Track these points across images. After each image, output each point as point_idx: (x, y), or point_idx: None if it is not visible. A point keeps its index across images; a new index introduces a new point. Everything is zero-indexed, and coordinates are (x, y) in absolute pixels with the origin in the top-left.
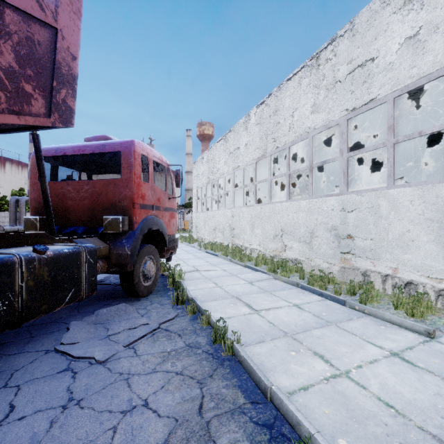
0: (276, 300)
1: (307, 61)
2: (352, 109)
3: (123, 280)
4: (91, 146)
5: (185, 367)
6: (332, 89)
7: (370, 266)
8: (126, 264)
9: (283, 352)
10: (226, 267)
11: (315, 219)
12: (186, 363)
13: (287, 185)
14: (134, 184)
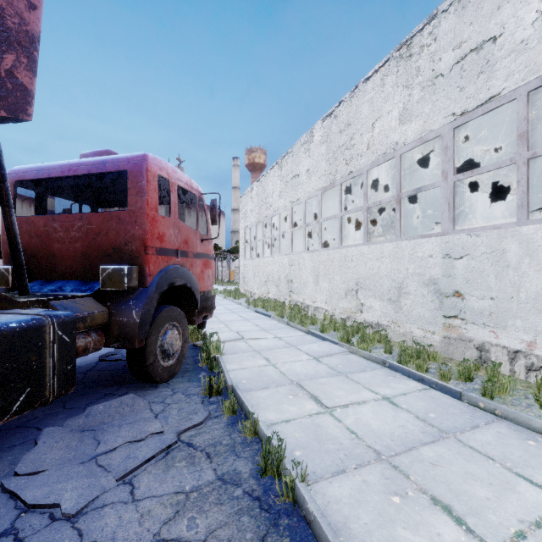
0: (356, 389)
1: (393, 52)
2: (462, 112)
3: (130, 360)
4: (86, 164)
5: (211, 530)
6: (431, 87)
7: (489, 336)
8: (133, 337)
9: (379, 496)
10: (282, 333)
11: (405, 269)
12: (213, 522)
13: (364, 223)
14: (147, 218)
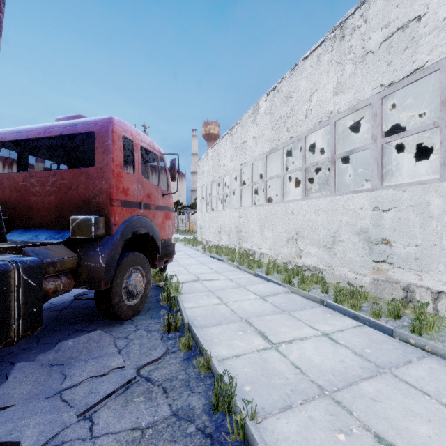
0: (298, 326)
1: (328, 33)
2: (389, 83)
3: (98, 300)
4: (59, 126)
5: None
6: (361, 63)
7: (414, 279)
8: (99, 280)
9: (325, 433)
10: (232, 275)
11: (338, 220)
12: None
13: (303, 181)
14: (112, 174)
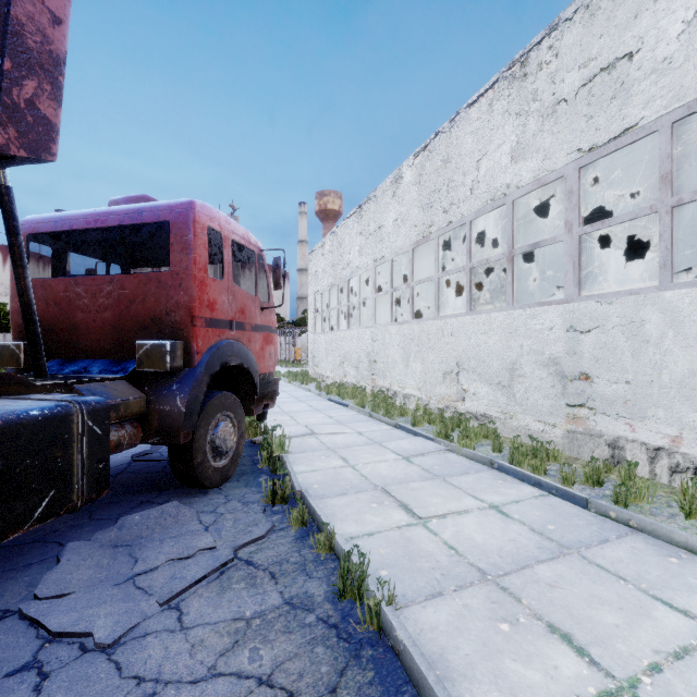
0: (456, 496)
1: (504, 70)
2: (590, 148)
3: (173, 459)
4: (117, 213)
5: (279, 663)
6: (551, 116)
7: (624, 430)
8: (178, 431)
9: (484, 622)
10: (363, 427)
11: (518, 345)
12: (281, 653)
13: (467, 287)
14: (194, 281)
